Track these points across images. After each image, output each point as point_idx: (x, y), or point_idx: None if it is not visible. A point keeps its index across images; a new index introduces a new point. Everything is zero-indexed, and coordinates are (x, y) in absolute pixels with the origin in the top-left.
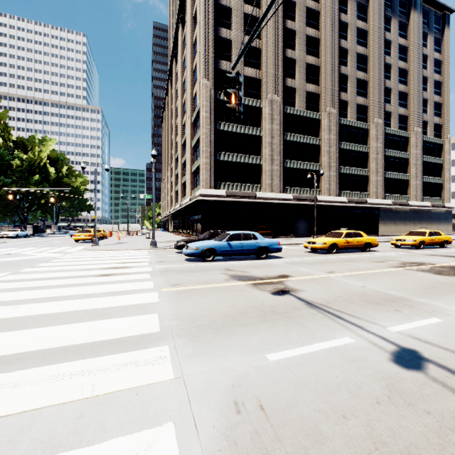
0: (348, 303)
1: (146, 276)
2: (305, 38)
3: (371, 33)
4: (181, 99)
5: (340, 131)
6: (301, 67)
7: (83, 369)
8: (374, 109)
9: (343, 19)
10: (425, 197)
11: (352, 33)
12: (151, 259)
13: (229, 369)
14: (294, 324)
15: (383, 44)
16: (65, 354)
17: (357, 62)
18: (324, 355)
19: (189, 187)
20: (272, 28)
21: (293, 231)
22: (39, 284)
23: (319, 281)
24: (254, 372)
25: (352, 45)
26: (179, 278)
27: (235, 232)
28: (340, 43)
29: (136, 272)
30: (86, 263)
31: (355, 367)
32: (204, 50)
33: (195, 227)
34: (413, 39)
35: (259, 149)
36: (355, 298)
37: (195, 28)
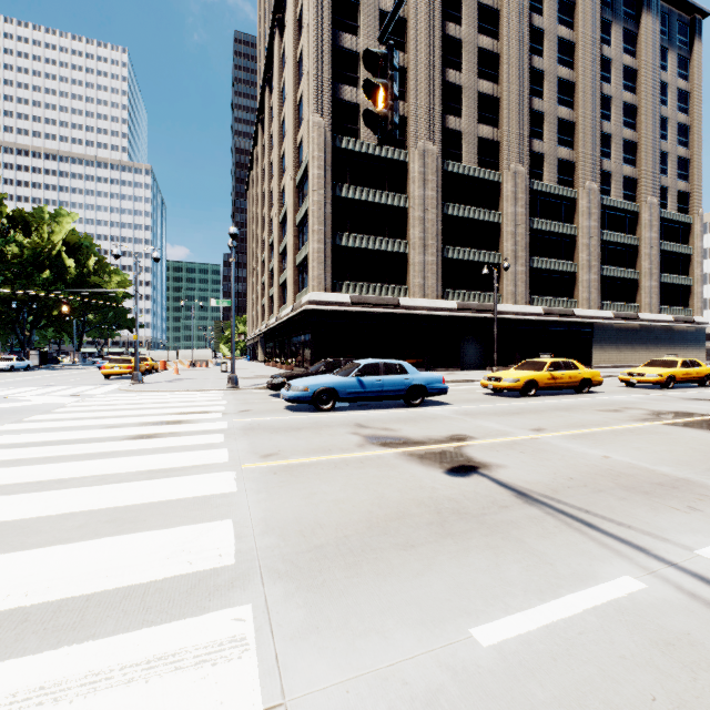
0: (594, 492)
1: (217, 439)
2: (476, 51)
3: (580, 46)
4: (278, 149)
5: (532, 201)
6: (471, 99)
7: (46, 681)
8: (585, 167)
9: (536, 23)
10: (664, 308)
11: (551, 45)
12: (228, 408)
13: (394, 676)
14: (507, 543)
15: (599, 64)
16: (16, 631)
17: (559, 92)
18: (597, 627)
19: (291, 289)
20: (425, 34)
21: (457, 360)
22: (19, 454)
23: (524, 446)
24: (454, 685)
25: (550, 65)
26: (275, 442)
27: (370, 360)
28: (531, 60)
29: (200, 431)
30: (114, 414)
31: (683, 667)
32: (315, 68)
33: (301, 353)
34: (645, 57)
35: (404, 229)
36: (602, 482)
37: (300, 35)
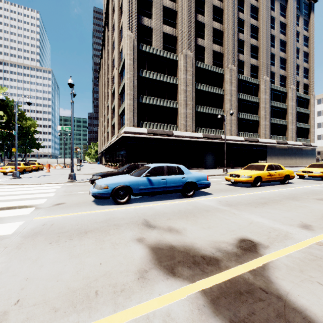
0: None
1: None
2: (212, 7)
3: (261, 9)
4: (111, 56)
5: (239, 84)
6: (209, 31)
7: None
8: (263, 69)
9: None
10: (298, 138)
11: (247, 8)
12: (48, 200)
13: None
14: None
15: (269, 19)
16: None
17: (251, 31)
18: None
19: (116, 127)
20: None
21: (203, 164)
22: None
23: None
24: None
25: (247, 18)
26: (35, 268)
27: (157, 164)
28: (238, 14)
29: None
30: None
31: None
32: (128, 6)
33: (121, 160)
34: (290, 18)
35: (176, 95)
36: None
37: None
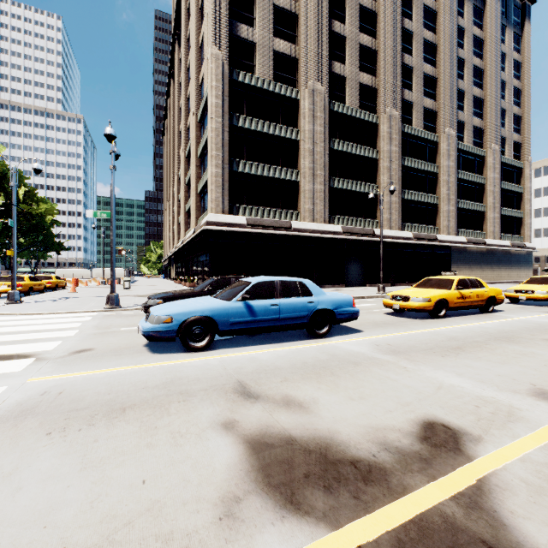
0: None
1: None
2: (358, 8)
3: (441, 14)
4: (185, 93)
5: (403, 142)
6: (353, 49)
7: None
8: (445, 116)
9: None
10: (503, 235)
11: (419, 11)
12: (63, 344)
13: None
14: None
15: (456, 31)
16: None
17: (424, 51)
18: None
19: (194, 214)
20: None
21: (342, 278)
22: None
23: None
24: None
25: (418, 28)
26: (3, 495)
27: (263, 278)
28: (403, 22)
29: None
30: None
31: None
32: (213, 3)
33: (202, 272)
34: (490, 30)
35: (296, 160)
36: None
37: None
